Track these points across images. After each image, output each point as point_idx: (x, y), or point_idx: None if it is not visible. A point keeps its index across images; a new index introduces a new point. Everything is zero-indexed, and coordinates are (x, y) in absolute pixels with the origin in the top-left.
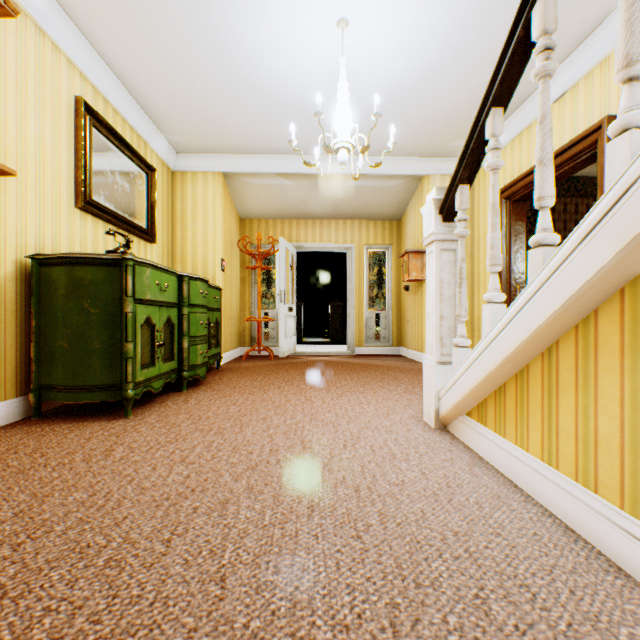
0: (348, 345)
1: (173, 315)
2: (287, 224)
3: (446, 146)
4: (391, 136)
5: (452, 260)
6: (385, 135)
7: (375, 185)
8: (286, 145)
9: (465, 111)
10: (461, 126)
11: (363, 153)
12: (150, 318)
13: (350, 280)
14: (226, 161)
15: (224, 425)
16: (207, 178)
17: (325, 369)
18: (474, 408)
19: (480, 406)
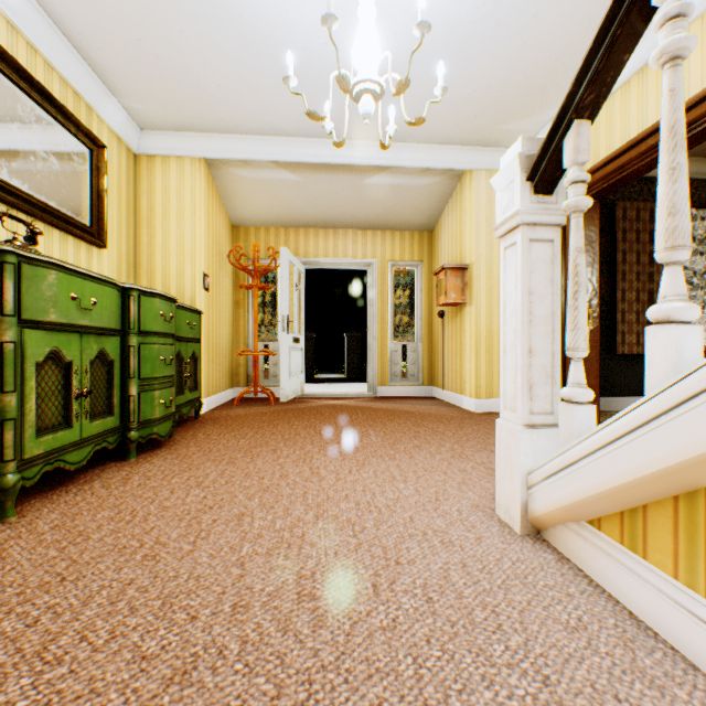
0: (369, 385)
1: (111, 347)
2: (293, 234)
3: (496, 130)
4: (439, 78)
5: (548, 257)
6: (419, 110)
7: (403, 184)
8: (288, 121)
9: (527, 76)
10: (519, 100)
11: (399, 94)
12: (59, 352)
13: (371, 304)
14: (209, 143)
15: (167, 535)
16: (183, 165)
17: (340, 418)
18: (610, 516)
19: (628, 517)
